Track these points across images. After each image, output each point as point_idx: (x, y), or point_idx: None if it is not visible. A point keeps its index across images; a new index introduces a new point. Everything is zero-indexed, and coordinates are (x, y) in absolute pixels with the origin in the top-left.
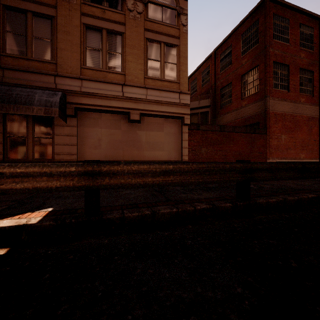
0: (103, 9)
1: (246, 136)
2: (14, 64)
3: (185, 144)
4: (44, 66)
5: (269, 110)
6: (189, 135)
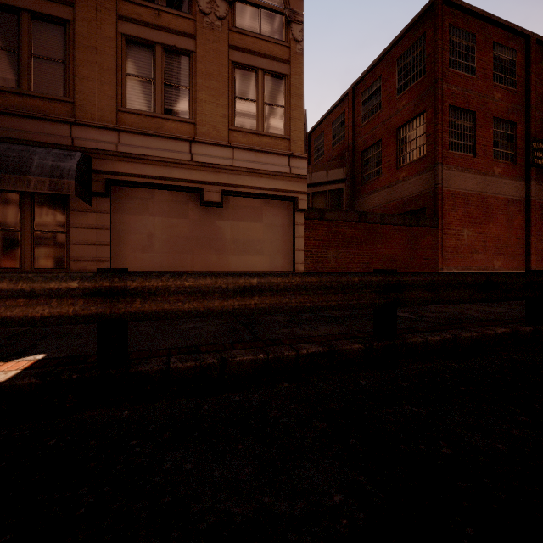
0: (157, 10)
1: (404, 230)
2: None
3: (300, 243)
4: (51, 107)
5: (443, 187)
6: (307, 228)
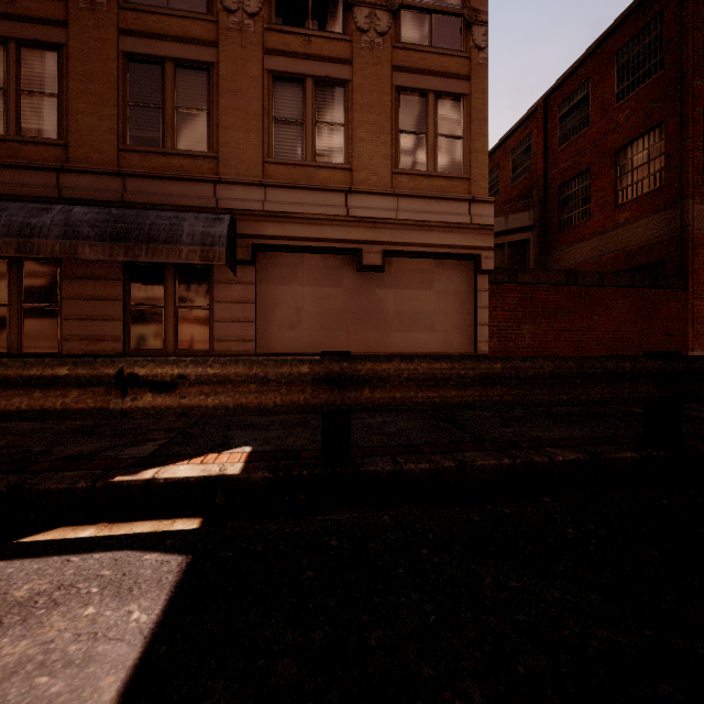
0: (307, 35)
1: (633, 294)
2: (142, 165)
3: (483, 316)
4: (195, 165)
5: (694, 229)
6: (493, 295)
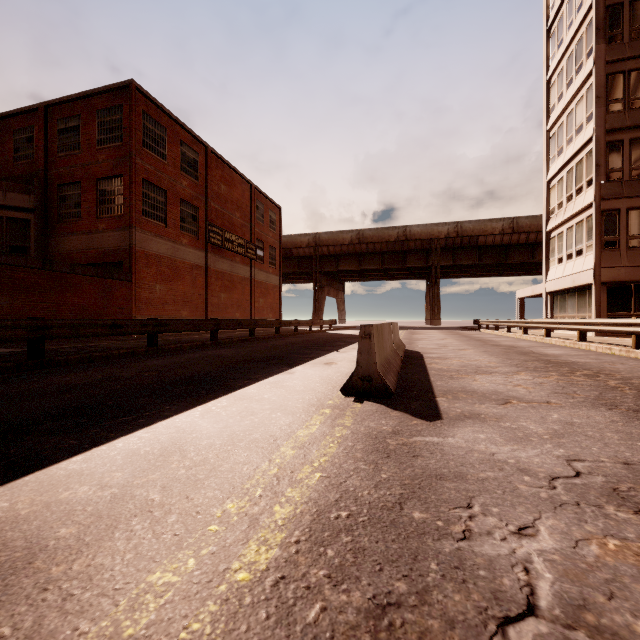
0: None
1: (97, 281)
2: None
3: None
4: None
5: (138, 247)
6: None
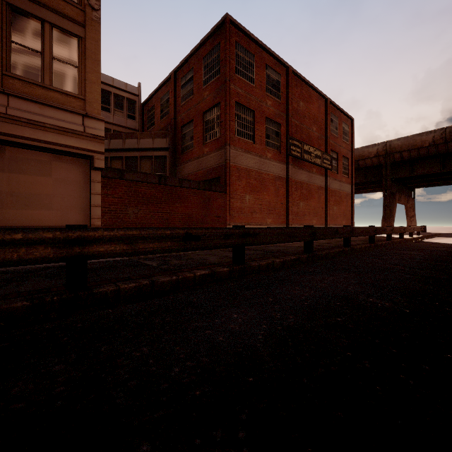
0: None
1: (199, 193)
2: None
3: (97, 200)
4: None
5: (231, 162)
6: (105, 186)
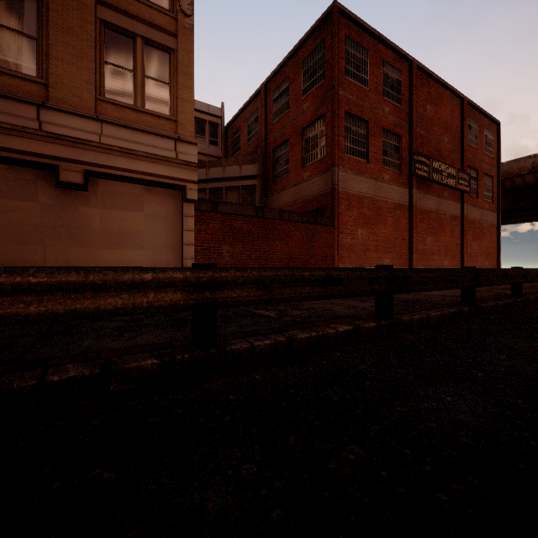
0: None
1: (302, 227)
2: None
3: (189, 237)
4: None
5: (339, 188)
6: (197, 221)
